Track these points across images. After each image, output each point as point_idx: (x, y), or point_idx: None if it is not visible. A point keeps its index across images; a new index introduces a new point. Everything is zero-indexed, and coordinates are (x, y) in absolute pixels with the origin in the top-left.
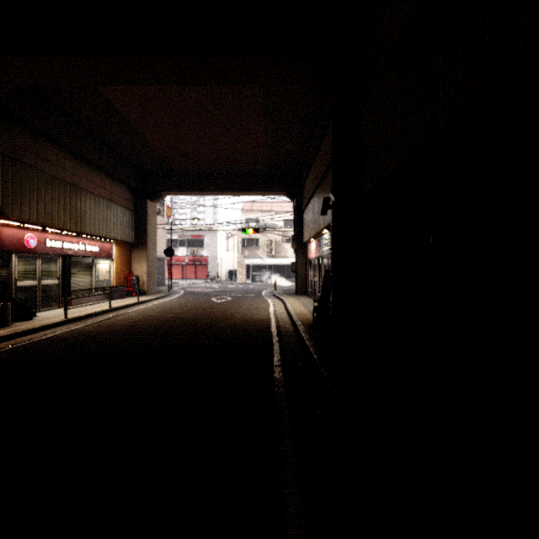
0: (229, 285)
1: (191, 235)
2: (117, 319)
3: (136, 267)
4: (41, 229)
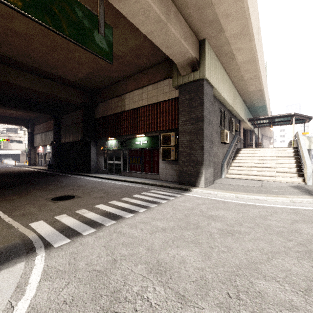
0: None
1: None
2: None
3: None
4: None
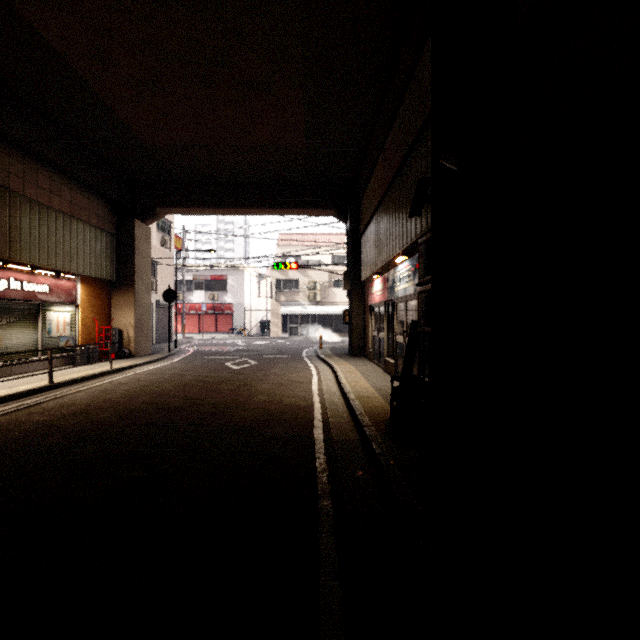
0: (259, 340)
1: (210, 275)
2: (42, 408)
3: (118, 317)
4: None
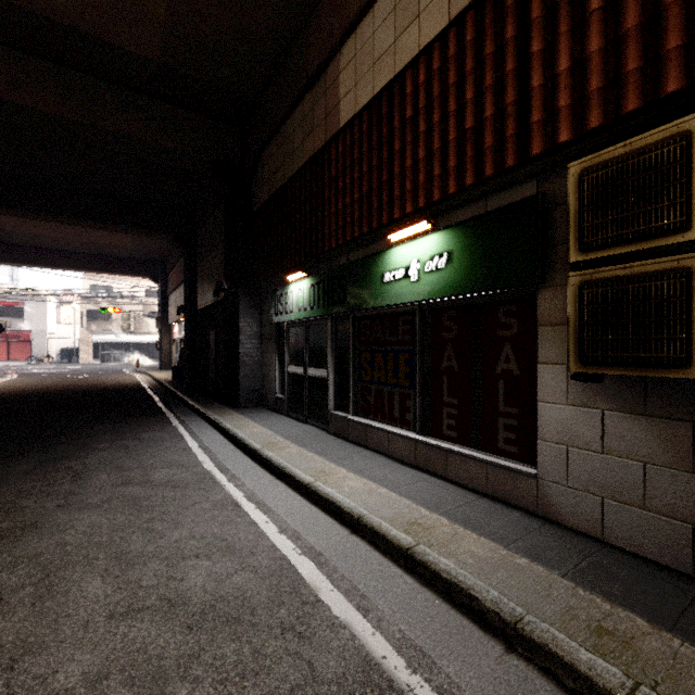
0: (70, 366)
1: (1, 301)
2: None
3: None
4: None
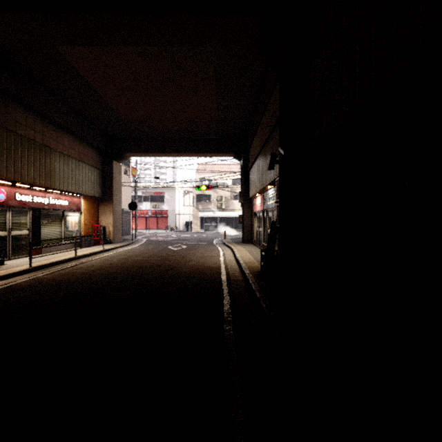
0: (185, 234)
1: (153, 192)
2: (79, 267)
3: (103, 219)
4: (11, 184)
